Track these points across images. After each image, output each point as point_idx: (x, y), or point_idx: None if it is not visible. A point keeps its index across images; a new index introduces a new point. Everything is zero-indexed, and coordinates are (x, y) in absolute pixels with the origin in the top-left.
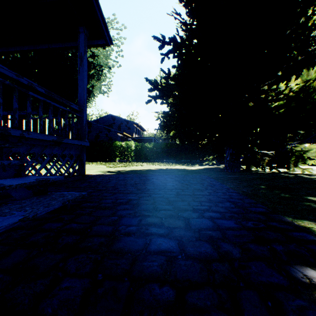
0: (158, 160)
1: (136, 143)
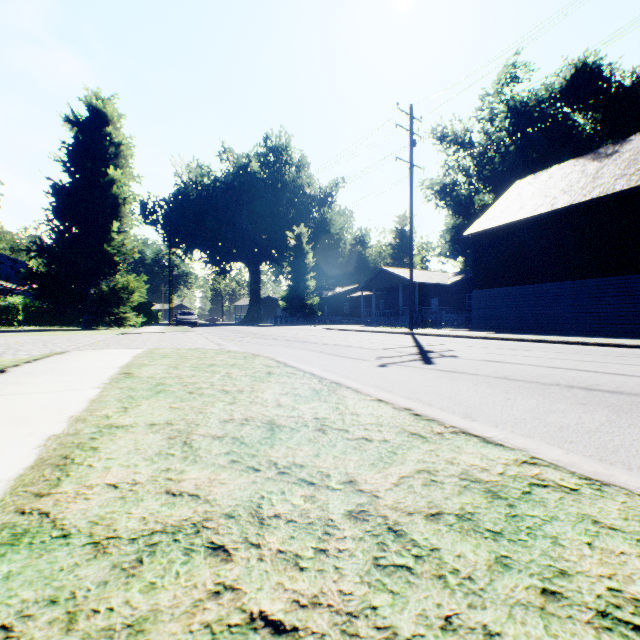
0: (64, 324)
1: (27, 301)
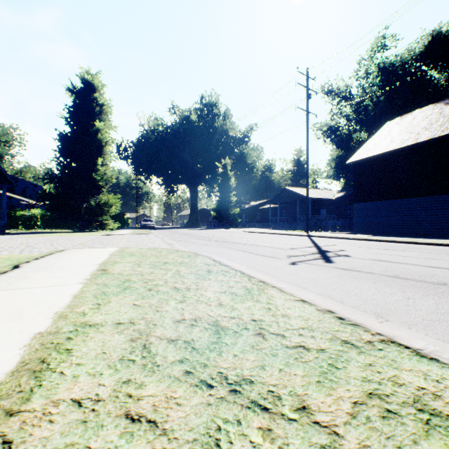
0: (66, 227)
1: (43, 212)
